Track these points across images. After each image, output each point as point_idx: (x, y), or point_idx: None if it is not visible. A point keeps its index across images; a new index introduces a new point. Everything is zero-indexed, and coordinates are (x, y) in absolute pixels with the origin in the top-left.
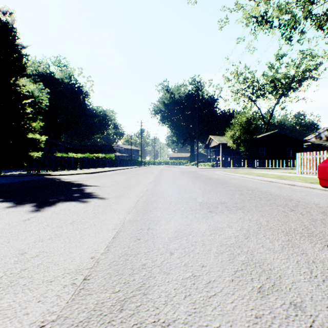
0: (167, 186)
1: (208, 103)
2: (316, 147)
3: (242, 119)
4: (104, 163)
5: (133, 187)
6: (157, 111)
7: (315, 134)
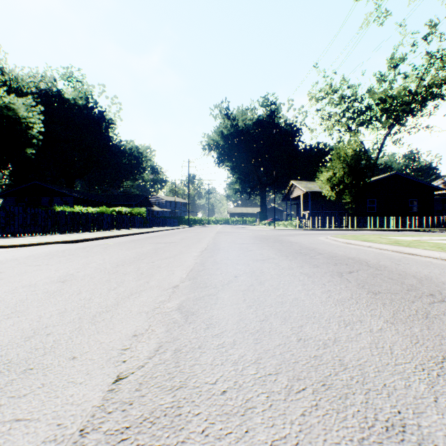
0: (240, 334)
1: (288, 134)
2: None
3: (346, 151)
4: (127, 222)
5: (46, 357)
6: (212, 146)
7: (443, 179)
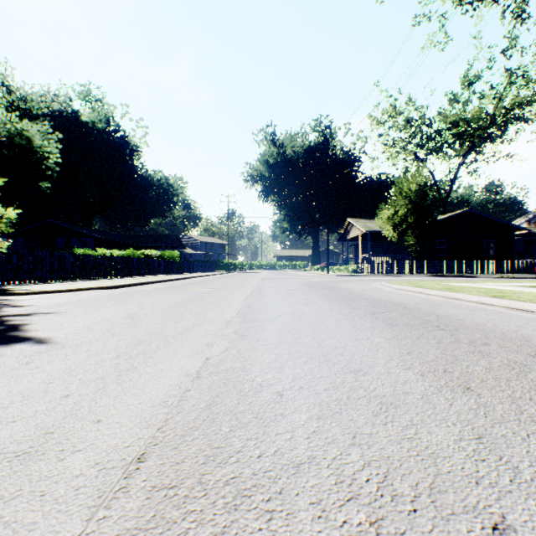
0: (280, 343)
1: (344, 163)
2: (533, 239)
3: (409, 186)
4: (158, 267)
5: (158, 351)
6: (256, 178)
7: (527, 217)
